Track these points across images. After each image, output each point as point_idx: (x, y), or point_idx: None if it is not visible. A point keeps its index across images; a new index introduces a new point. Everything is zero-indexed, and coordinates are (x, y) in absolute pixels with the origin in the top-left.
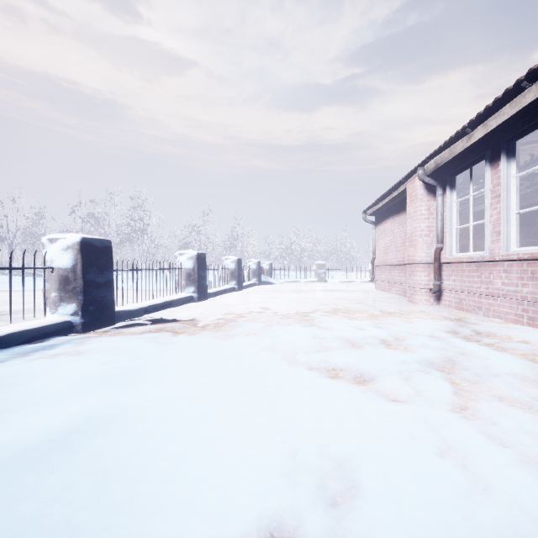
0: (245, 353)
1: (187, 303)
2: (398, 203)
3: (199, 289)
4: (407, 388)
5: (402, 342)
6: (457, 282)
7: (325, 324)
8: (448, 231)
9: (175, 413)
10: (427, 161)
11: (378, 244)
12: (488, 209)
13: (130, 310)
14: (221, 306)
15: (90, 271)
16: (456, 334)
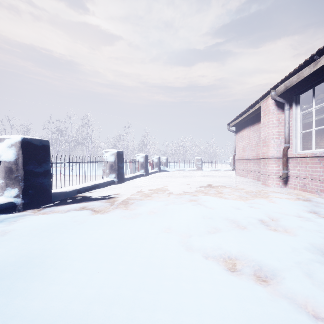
0: (146, 236)
1: (110, 185)
2: (252, 117)
3: (118, 175)
4: (322, 296)
5: (278, 223)
6: (302, 171)
7: (209, 204)
8: (294, 135)
9: None
10: (279, 85)
11: (238, 145)
12: None
13: (66, 192)
14: (133, 187)
15: (29, 164)
16: (317, 214)
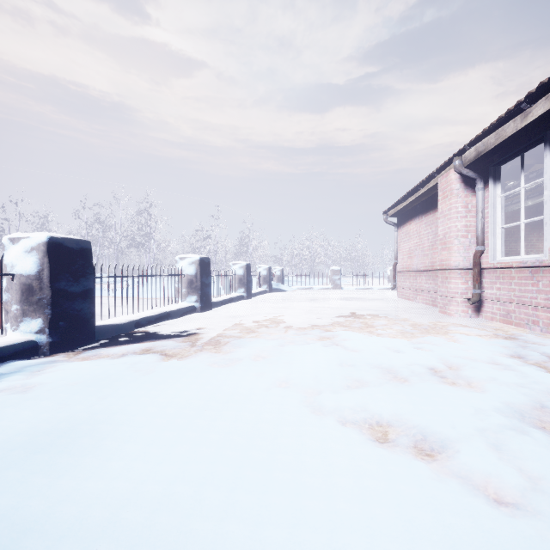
0: (250, 392)
1: (189, 313)
2: (425, 201)
3: (202, 298)
4: (511, 474)
5: (459, 373)
6: (504, 290)
7: (351, 343)
8: (491, 231)
9: (109, 547)
10: (466, 149)
11: (401, 247)
12: (549, 203)
13: (117, 324)
14: (226, 318)
15: (60, 279)
16: (523, 359)
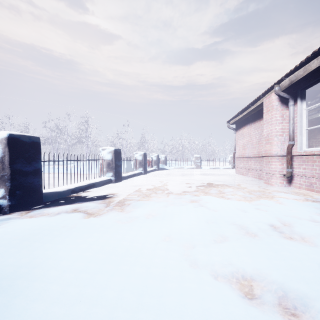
0: (142, 246)
1: (107, 184)
2: (253, 114)
3: (116, 174)
4: None
5: (292, 229)
6: (308, 169)
7: (212, 205)
8: (299, 132)
9: None
10: (283, 79)
11: (238, 143)
12: None
13: (59, 191)
14: (130, 186)
15: (17, 162)
16: None
